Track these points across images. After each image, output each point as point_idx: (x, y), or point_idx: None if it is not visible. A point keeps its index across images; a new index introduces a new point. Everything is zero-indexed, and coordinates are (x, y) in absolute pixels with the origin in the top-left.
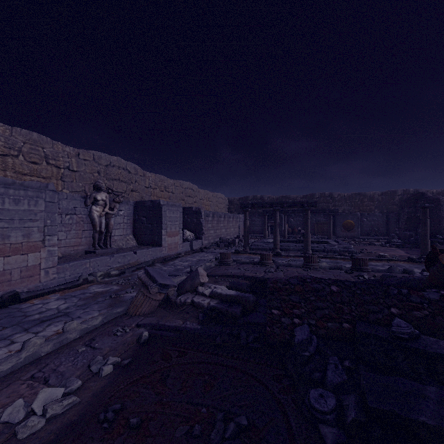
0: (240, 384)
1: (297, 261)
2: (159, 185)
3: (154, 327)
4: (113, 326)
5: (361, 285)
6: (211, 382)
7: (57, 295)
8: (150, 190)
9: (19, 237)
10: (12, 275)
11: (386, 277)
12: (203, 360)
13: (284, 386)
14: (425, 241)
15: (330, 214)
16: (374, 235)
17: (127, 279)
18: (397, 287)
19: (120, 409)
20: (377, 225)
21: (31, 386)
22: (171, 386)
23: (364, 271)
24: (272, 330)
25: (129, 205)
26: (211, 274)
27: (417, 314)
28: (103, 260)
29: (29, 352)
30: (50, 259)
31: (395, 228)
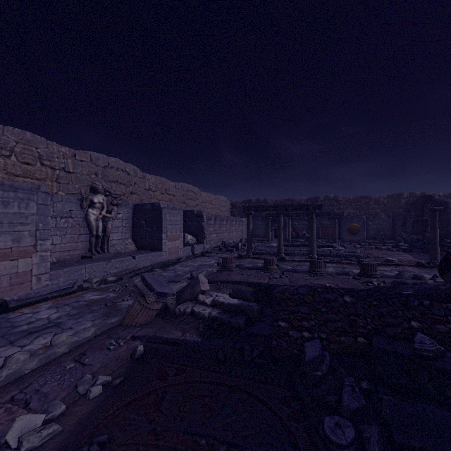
0: (244, 409)
1: (302, 266)
2: (159, 187)
3: (150, 340)
4: (106, 338)
5: (378, 295)
6: (211, 406)
7: (49, 303)
8: (150, 192)
9: (9, 242)
10: (0, 282)
11: (397, 283)
12: (203, 379)
13: (293, 411)
14: (434, 246)
15: (335, 217)
16: (380, 239)
17: (125, 285)
18: (417, 298)
19: (107, 441)
20: (383, 228)
21: (9, 410)
22: (167, 412)
23: (373, 277)
24: (279, 344)
25: (128, 208)
26: (213, 280)
27: (441, 328)
28: (100, 265)
29: (11, 370)
30: (42, 264)
31: (402, 232)
